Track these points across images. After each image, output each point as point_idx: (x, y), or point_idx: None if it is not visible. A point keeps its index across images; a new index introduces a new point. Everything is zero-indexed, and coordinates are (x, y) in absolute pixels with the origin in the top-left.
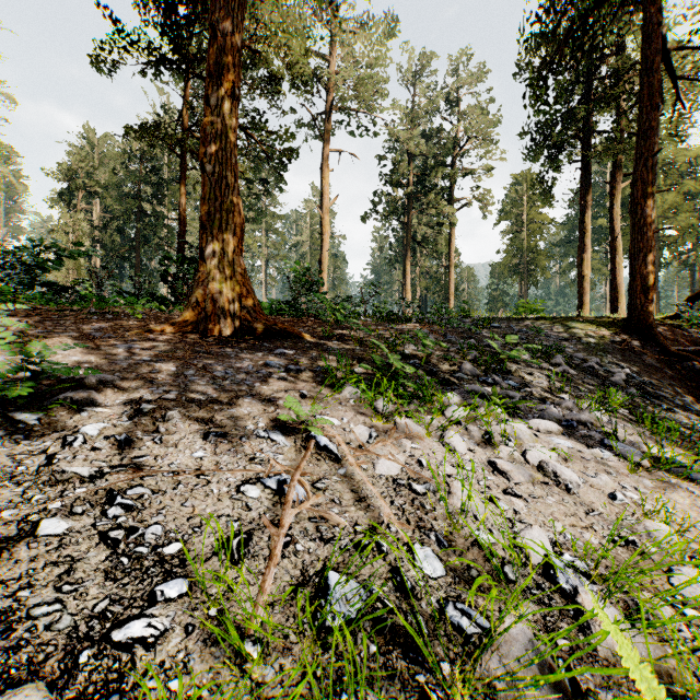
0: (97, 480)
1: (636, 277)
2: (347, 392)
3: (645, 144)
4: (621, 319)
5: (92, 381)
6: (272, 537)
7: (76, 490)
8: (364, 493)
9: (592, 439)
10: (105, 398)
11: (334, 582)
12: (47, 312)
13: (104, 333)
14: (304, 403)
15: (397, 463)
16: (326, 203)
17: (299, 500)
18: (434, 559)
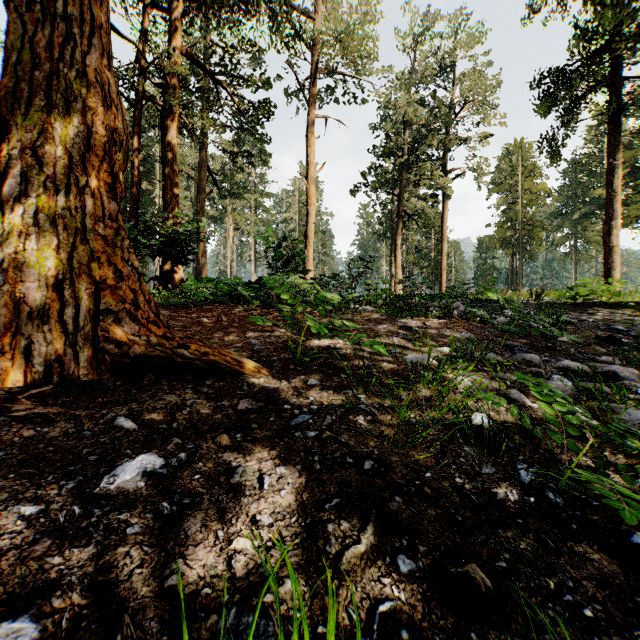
0: None
1: None
2: None
3: None
4: None
5: None
6: None
7: None
8: None
9: None
10: None
11: None
12: None
13: None
14: None
15: None
16: (312, 173)
17: None
18: None
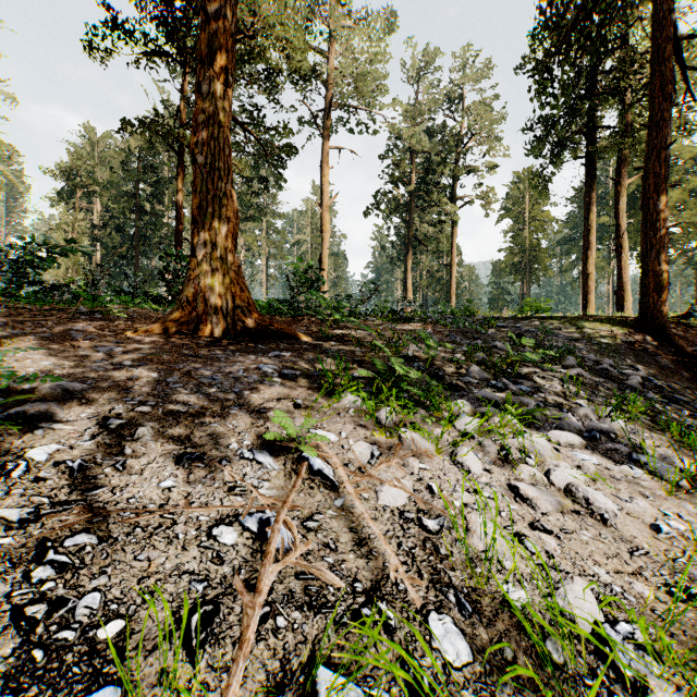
0: (31, 525)
1: (648, 274)
2: (346, 400)
3: (658, 136)
4: (632, 319)
5: (57, 390)
6: (245, 610)
7: None
8: (365, 533)
9: (618, 453)
10: (69, 411)
11: (324, 686)
12: (32, 311)
13: (86, 334)
14: (298, 414)
15: (404, 490)
16: (326, 201)
17: (284, 547)
18: (457, 635)
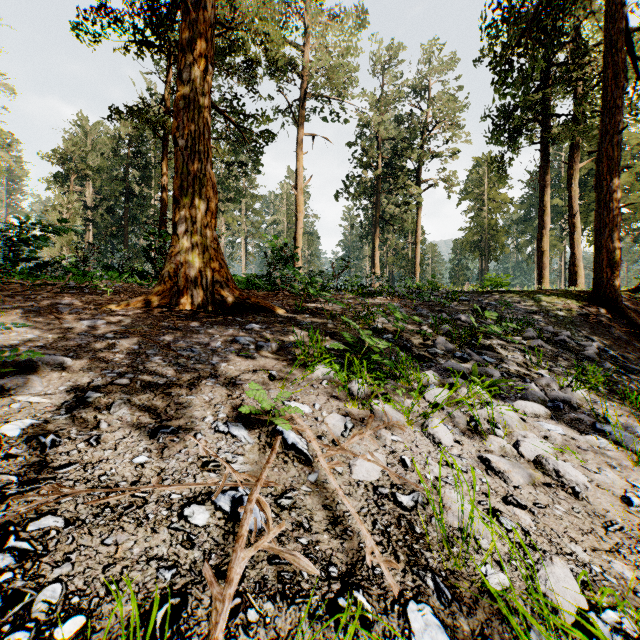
0: None
1: (601, 251)
2: (319, 372)
3: (611, 122)
4: (586, 293)
5: (38, 363)
6: (214, 603)
7: None
8: (340, 510)
9: (582, 422)
10: (48, 384)
11: None
12: (23, 286)
13: (72, 308)
14: (273, 385)
15: (377, 464)
16: (300, 184)
17: (257, 528)
18: (437, 628)
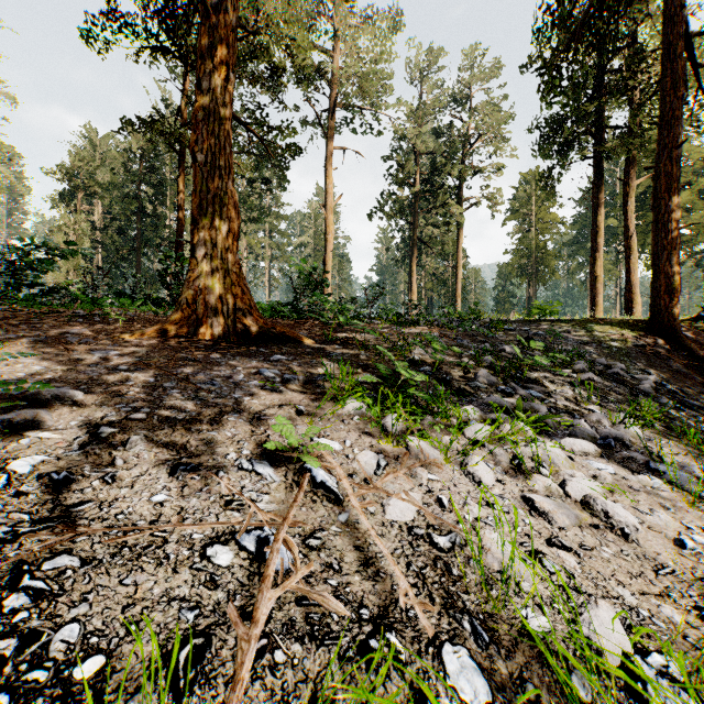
0: (7, 546)
1: (659, 276)
2: (350, 406)
3: (670, 135)
4: (642, 322)
5: (47, 397)
6: (239, 644)
7: None
8: (372, 551)
9: (635, 461)
10: (58, 419)
11: None
12: (28, 314)
13: (81, 337)
14: (300, 421)
15: (413, 504)
16: (330, 203)
17: (284, 569)
18: (474, 670)
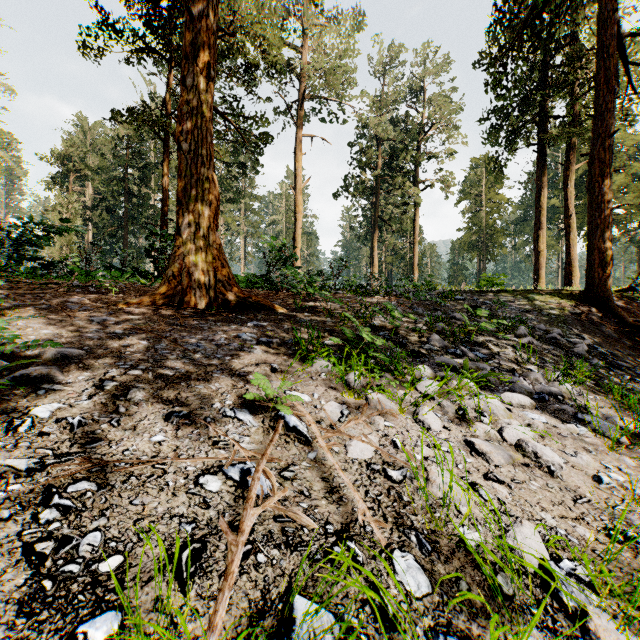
0: (37, 474)
1: (593, 251)
2: (318, 365)
3: (603, 125)
4: (579, 292)
5: (56, 356)
6: (230, 547)
7: (8, 487)
8: (336, 482)
9: (565, 413)
10: (67, 374)
11: (300, 612)
12: (31, 285)
13: (81, 305)
14: (274, 377)
15: (371, 445)
16: (299, 185)
17: (263, 494)
18: (417, 570)
